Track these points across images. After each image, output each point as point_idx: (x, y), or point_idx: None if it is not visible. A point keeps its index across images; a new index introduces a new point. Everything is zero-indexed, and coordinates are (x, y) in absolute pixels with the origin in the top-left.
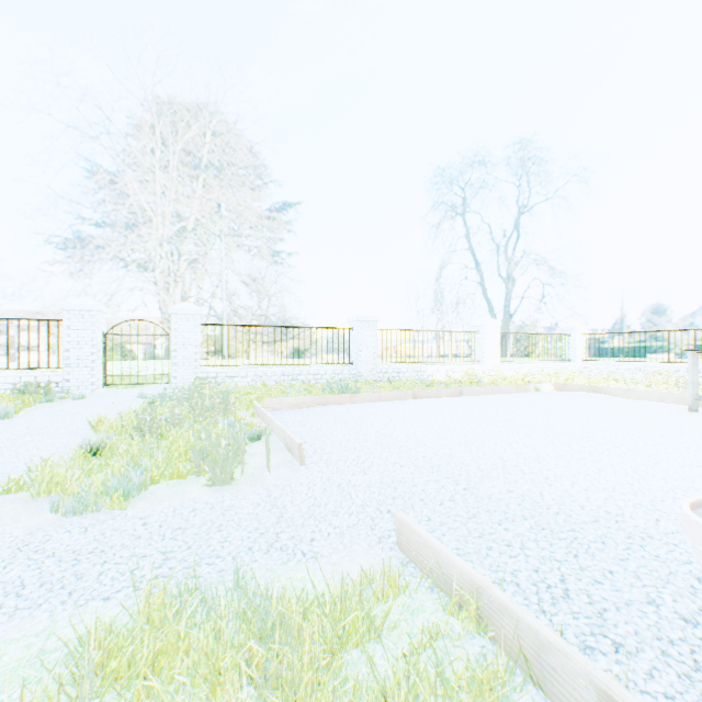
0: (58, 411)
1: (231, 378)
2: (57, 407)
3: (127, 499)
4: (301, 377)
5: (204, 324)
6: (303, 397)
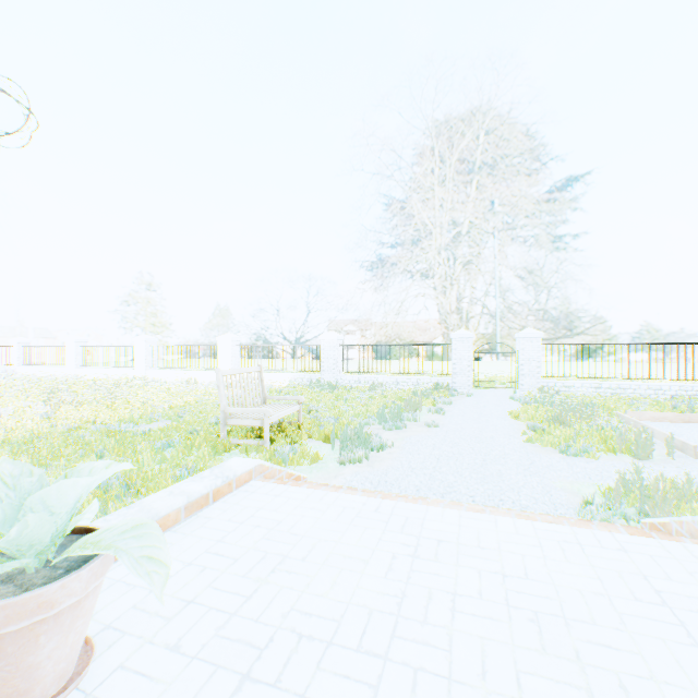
0: (472, 404)
1: (566, 388)
2: (465, 400)
3: (590, 455)
4: (637, 391)
5: (542, 343)
6: (662, 413)
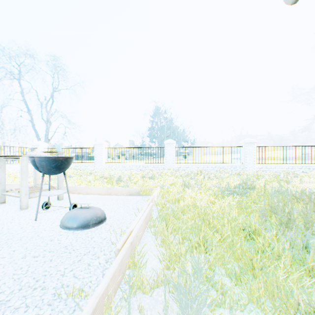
0: None
1: None
2: None
3: None
4: None
5: None
6: None
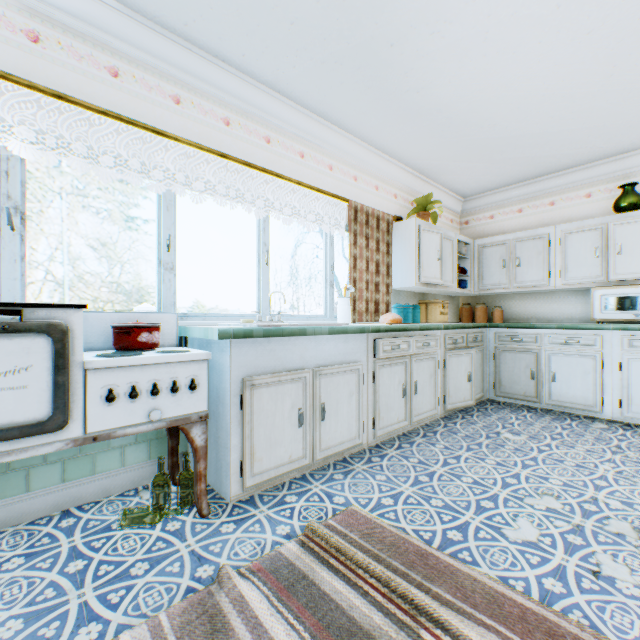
0: None
1: None
2: None
3: None
4: None
5: None
6: None
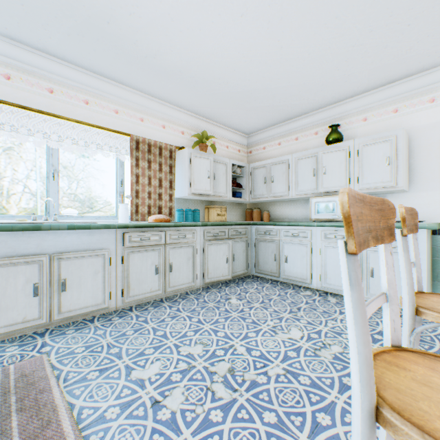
0: None
1: None
2: None
3: None
4: None
5: None
6: None
